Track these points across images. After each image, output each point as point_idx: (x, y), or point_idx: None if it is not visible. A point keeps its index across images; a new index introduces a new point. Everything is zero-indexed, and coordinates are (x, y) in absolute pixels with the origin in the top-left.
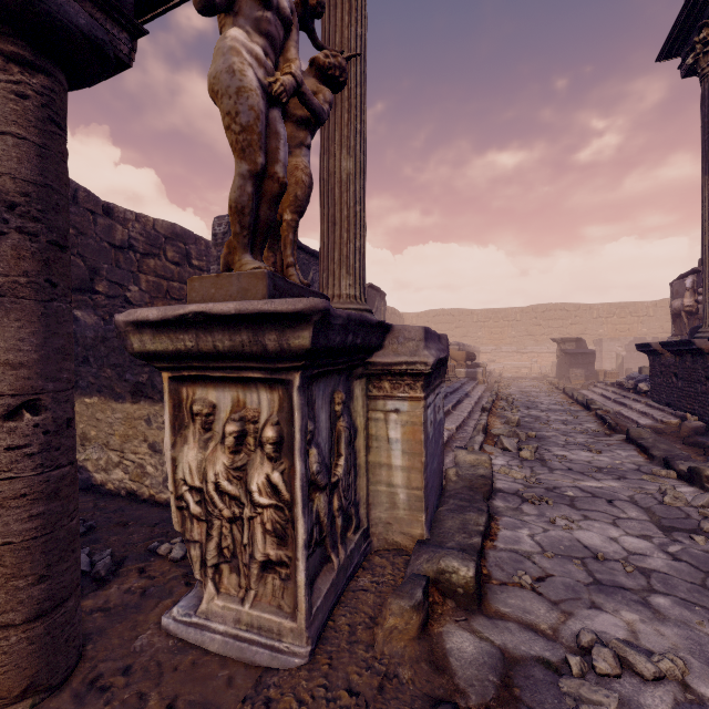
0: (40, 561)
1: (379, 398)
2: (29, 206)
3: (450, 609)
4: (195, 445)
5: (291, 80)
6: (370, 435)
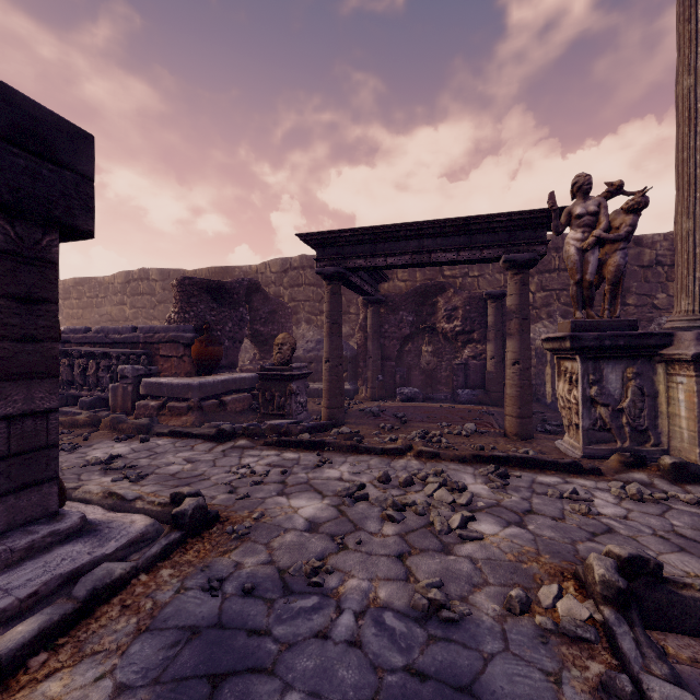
0: (519, 403)
1: (673, 375)
2: (517, 311)
3: (653, 473)
4: (562, 382)
5: (593, 238)
6: (669, 396)
